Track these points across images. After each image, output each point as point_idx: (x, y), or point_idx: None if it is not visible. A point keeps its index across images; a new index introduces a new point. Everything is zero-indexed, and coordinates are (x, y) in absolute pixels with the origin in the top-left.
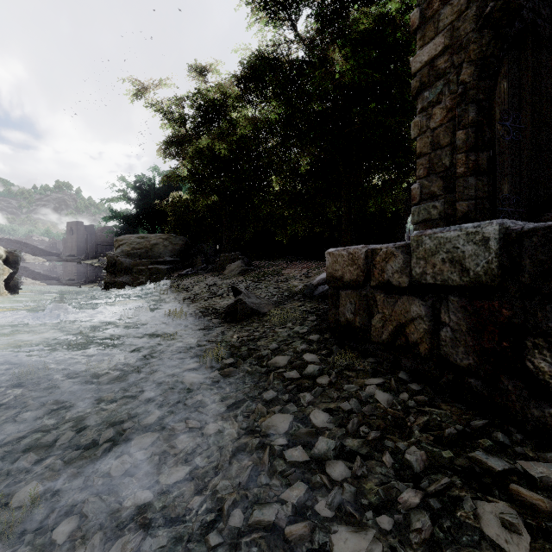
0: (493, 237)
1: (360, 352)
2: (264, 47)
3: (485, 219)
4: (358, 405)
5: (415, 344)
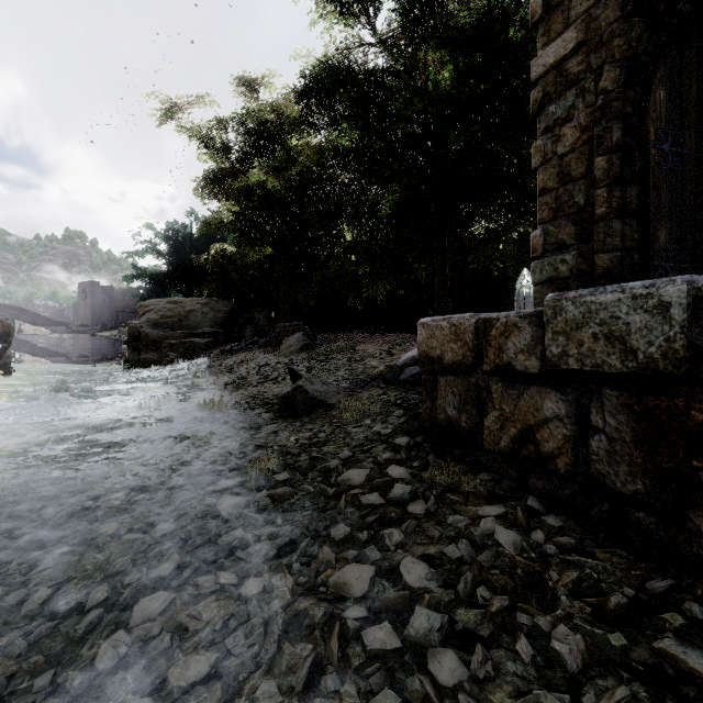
0: (677, 302)
1: (467, 464)
2: (332, 53)
3: (634, 278)
4: (471, 551)
5: (550, 457)
